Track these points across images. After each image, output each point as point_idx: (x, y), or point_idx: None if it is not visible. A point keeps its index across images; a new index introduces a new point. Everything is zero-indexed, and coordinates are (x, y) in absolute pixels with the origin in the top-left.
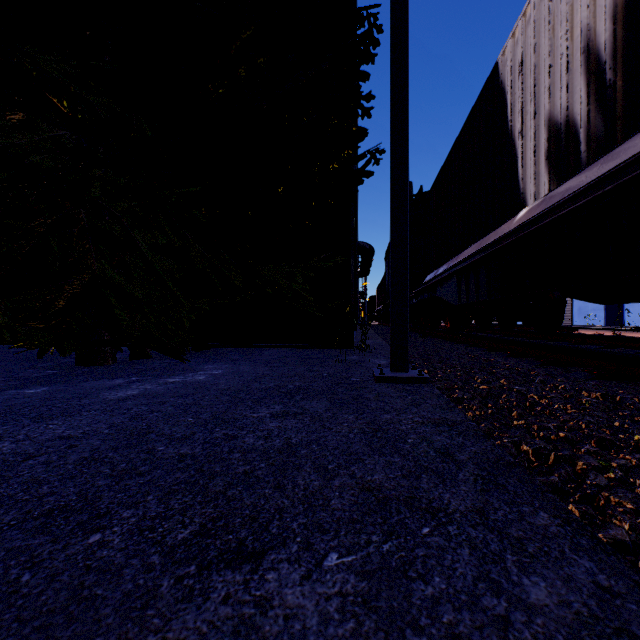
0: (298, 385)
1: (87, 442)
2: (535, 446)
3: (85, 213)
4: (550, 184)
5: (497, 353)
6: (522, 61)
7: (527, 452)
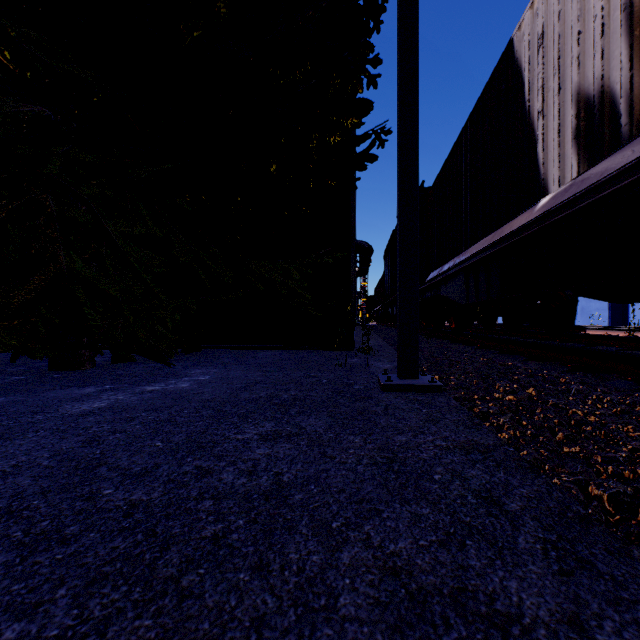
0: (294, 394)
1: (13, 481)
2: (612, 491)
3: (53, 199)
4: (579, 166)
5: (512, 356)
6: (543, 32)
7: (605, 501)
